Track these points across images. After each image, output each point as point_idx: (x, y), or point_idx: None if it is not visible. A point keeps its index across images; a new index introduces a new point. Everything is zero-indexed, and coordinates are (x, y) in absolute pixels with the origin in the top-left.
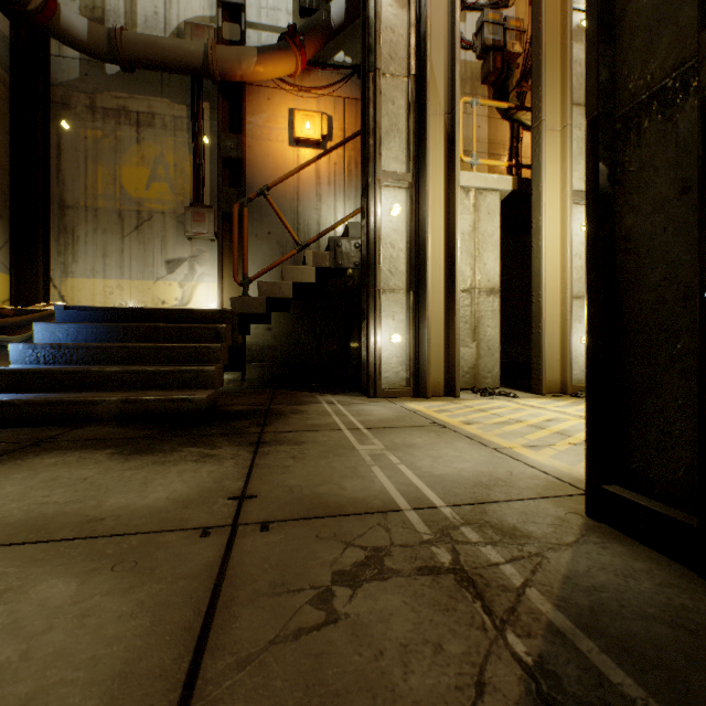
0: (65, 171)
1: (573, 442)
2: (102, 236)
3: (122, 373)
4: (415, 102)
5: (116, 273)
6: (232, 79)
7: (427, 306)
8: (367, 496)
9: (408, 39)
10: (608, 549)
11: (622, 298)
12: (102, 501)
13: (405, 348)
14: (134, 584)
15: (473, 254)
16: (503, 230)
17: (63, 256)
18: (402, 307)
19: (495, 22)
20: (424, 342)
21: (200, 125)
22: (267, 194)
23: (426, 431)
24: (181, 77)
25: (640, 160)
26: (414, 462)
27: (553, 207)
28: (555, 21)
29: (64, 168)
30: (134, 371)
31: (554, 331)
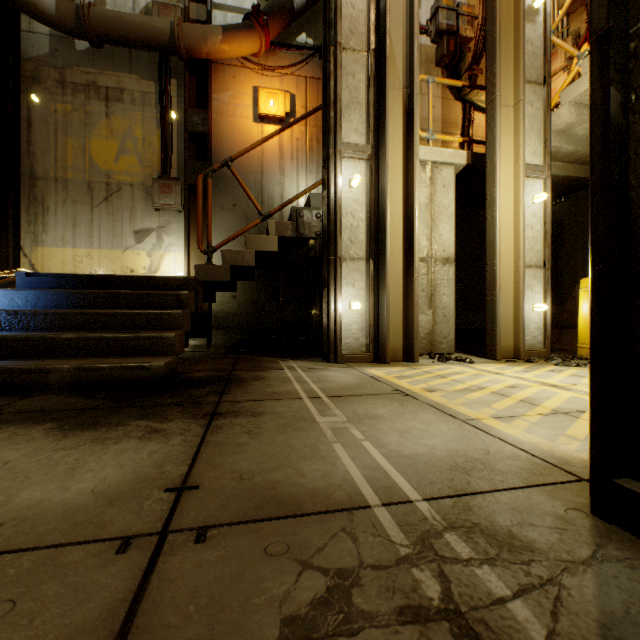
0: (35, 143)
1: (542, 412)
2: (71, 207)
3: (79, 340)
4: (374, 75)
5: (85, 242)
6: (198, 57)
7: (386, 274)
8: (329, 486)
9: (368, 14)
10: (639, 571)
11: (639, 251)
12: (11, 495)
13: (365, 314)
14: None
15: (430, 225)
16: (456, 204)
17: (33, 226)
18: (362, 275)
19: (449, 8)
20: (383, 309)
21: (167, 100)
22: (231, 165)
23: (389, 400)
24: (149, 55)
25: None
26: (379, 438)
27: (506, 180)
28: (508, 1)
29: (34, 140)
30: (90, 337)
31: (507, 299)
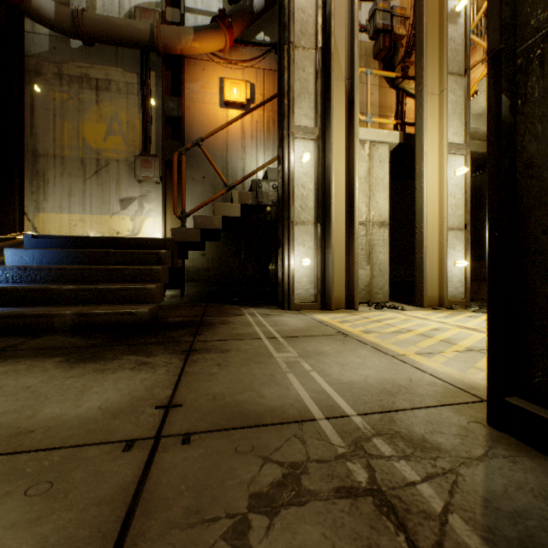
0: (37, 126)
1: (458, 350)
2: (67, 179)
3: (77, 290)
4: (321, 69)
5: (79, 209)
6: (173, 53)
7: (331, 235)
8: (284, 405)
9: (316, 18)
10: (518, 464)
11: (524, 221)
12: (37, 411)
13: (313, 269)
14: (42, 512)
15: (368, 194)
16: (391, 175)
17: (35, 195)
18: (311, 236)
19: (385, 10)
20: (329, 265)
21: (147, 89)
22: (201, 145)
23: (332, 340)
24: (132, 51)
25: (543, 89)
26: (324, 369)
27: (432, 156)
28: (434, 6)
29: (36, 123)
30: (87, 289)
31: (433, 256)
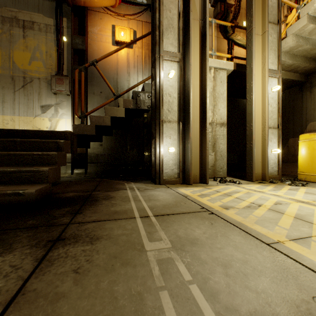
0: None
1: None
2: (1, 90)
3: None
4: (183, 11)
5: (10, 112)
6: (78, 4)
7: (190, 130)
8: None
9: None
10: None
11: None
12: None
13: (177, 155)
14: None
15: (213, 103)
16: None
17: None
18: (175, 131)
19: None
20: (188, 152)
21: (61, 29)
22: (96, 64)
23: (200, 219)
24: (50, 2)
25: None
26: (206, 278)
27: (257, 77)
28: None
29: None
30: None
31: (258, 146)
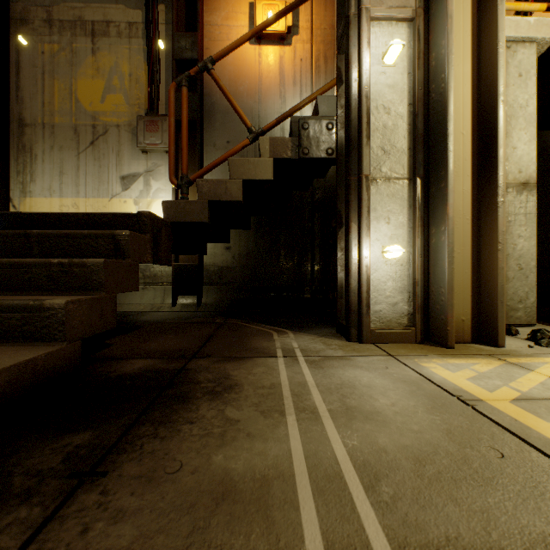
0: (24, 88)
1: None
2: (58, 153)
3: None
4: None
5: (72, 191)
6: None
7: (448, 197)
8: None
9: None
10: None
11: None
12: None
13: (406, 266)
14: None
15: None
16: None
17: (22, 175)
18: (401, 203)
19: None
20: (440, 257)
21: (154, 27)
22: (211, 68)
23: None
24: None
25: None
26: None
27: None
28: None
29: (23, 85)
30: None
31: None
